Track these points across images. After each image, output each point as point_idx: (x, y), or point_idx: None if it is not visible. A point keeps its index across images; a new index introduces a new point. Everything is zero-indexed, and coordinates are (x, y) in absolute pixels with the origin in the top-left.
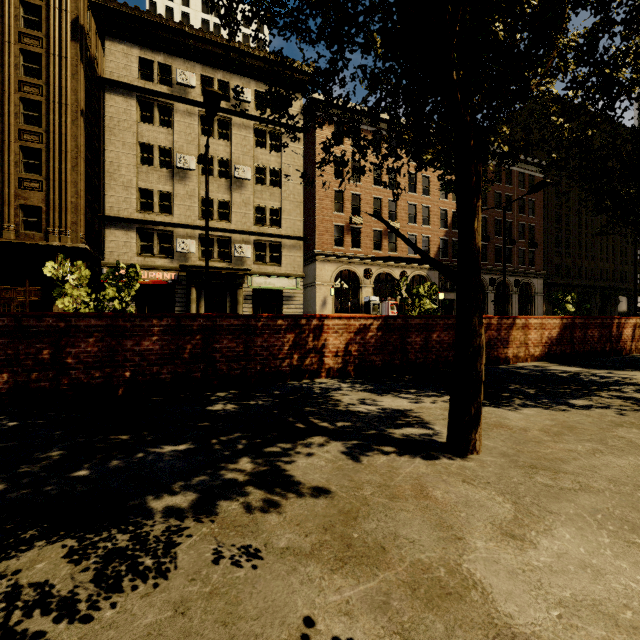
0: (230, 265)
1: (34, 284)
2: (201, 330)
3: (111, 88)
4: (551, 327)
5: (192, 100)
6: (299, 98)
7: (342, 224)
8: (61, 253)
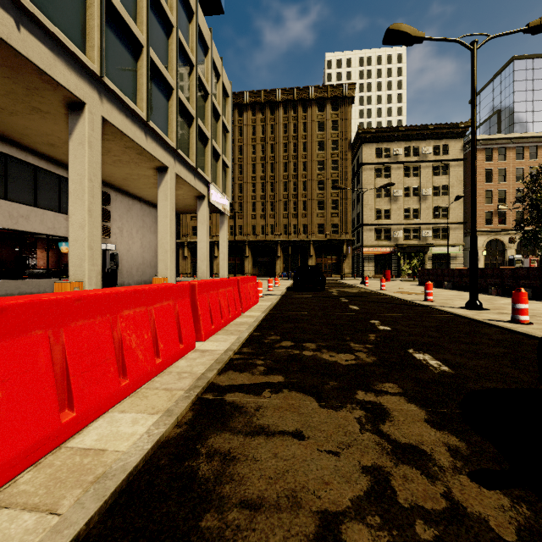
0: (419, 242)
1: (334, 256)
2: None
3: (364, 166)
4: None
5: (400, 161)
6: (460, 141)
7: (491, 211)
8: (345, 242)
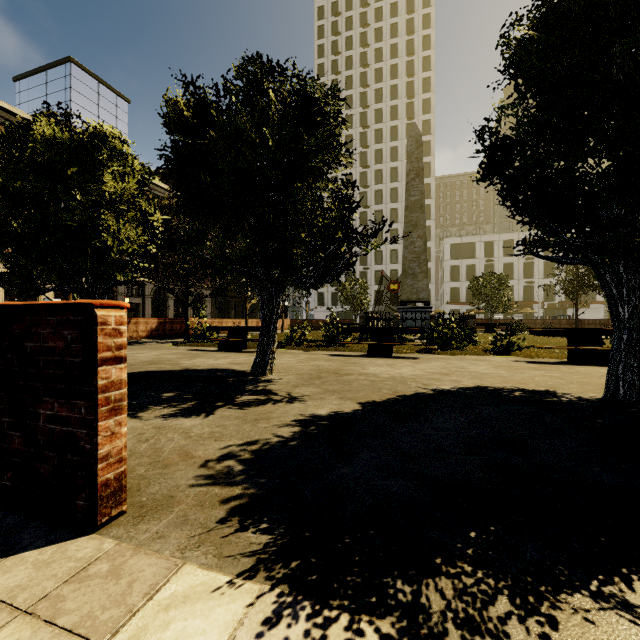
0: None
1: None
2: None
3: None
4: (152, 323)
5: None
6: None
7: None
8: None
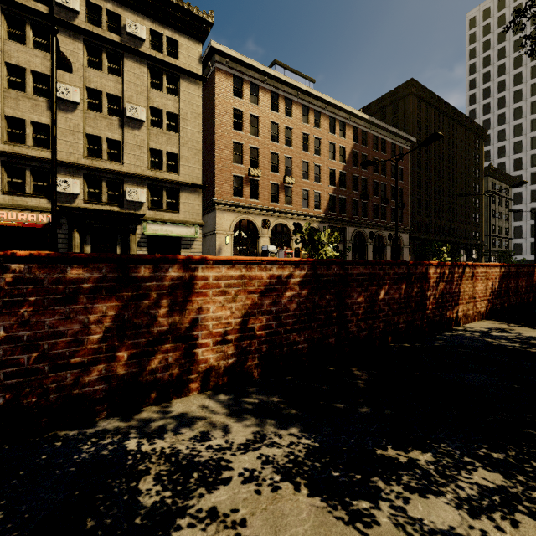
0: (122, 209)
1: None
2: None
3: None
4: (493, 276)
5: (75, 25)
6: (198, 46)
7: (241, 175)
8: None
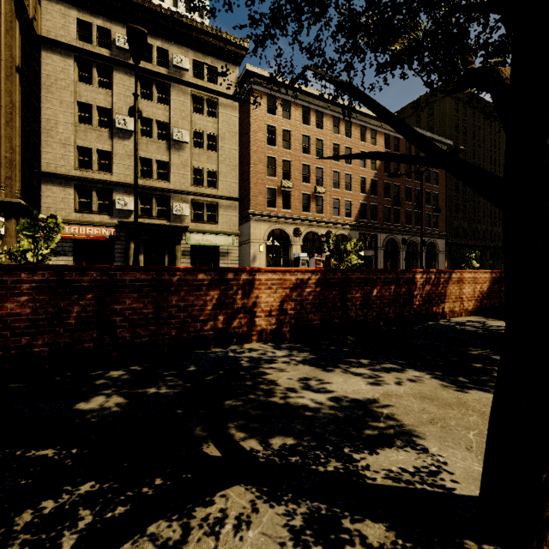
0: (169, 222)
1: None
2: (94, 287)
3: (48, 46)
4: (482, 281)
5: (131, 64)
6: (234, 70)
7: (274, 187)
8: None
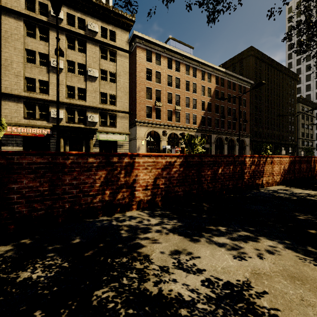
0: (85, 126)
1: None
2: None
3: (6, 12)
4: (285, 163)
5: (61, 27)
6: (126, 34)
7: (151, 106)
8: None
